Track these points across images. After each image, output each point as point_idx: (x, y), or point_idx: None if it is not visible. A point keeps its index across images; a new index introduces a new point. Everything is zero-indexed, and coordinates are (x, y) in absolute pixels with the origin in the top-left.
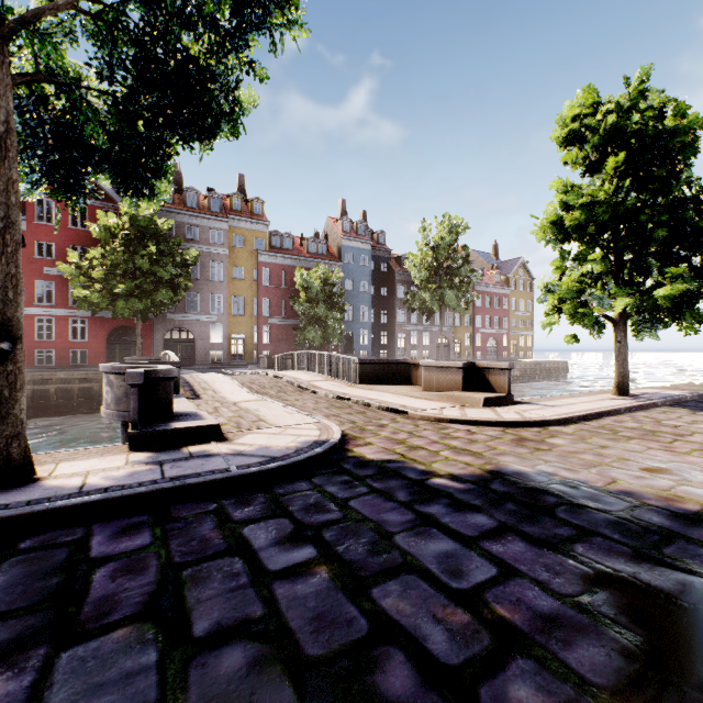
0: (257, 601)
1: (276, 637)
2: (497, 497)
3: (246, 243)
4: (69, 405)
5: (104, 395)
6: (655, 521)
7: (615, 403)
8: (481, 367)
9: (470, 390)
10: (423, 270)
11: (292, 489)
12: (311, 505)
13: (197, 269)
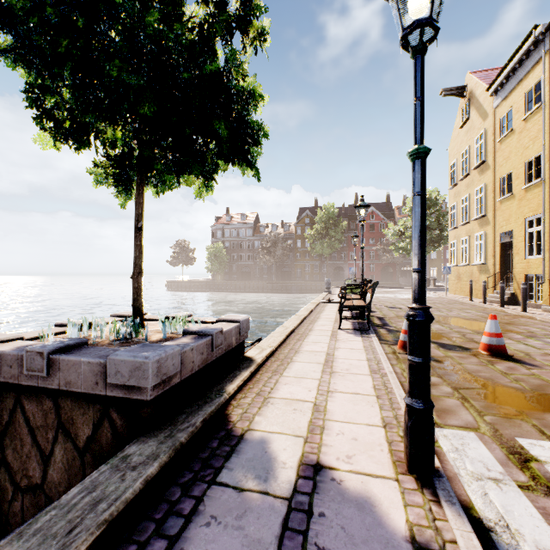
0: None
1: None
2: None
3: None
4: None
5: None
6: None
7: None
8: None
9: None
10: None
11: None
12: None
13: None
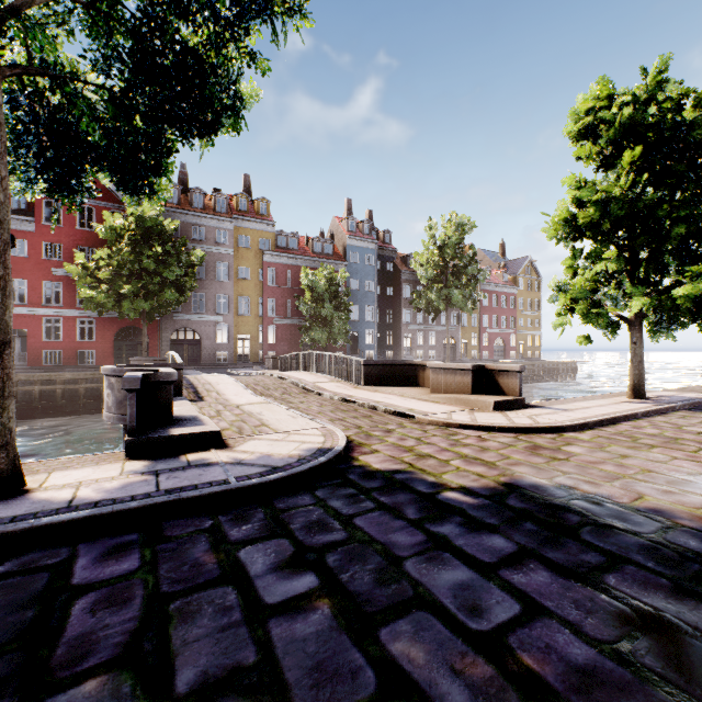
0: (250, 644)
1: (269, 693)
2: (514, 514)
3: (252, 243)
4: (76, 406)
5: (105, 398)
6: (692, 545)
7: (631, 407)
8: (491, 369)
9: (479, 393)
10: (429, 270)
11: (294, 503)
12: (313, 523)
13: (203, 269)
